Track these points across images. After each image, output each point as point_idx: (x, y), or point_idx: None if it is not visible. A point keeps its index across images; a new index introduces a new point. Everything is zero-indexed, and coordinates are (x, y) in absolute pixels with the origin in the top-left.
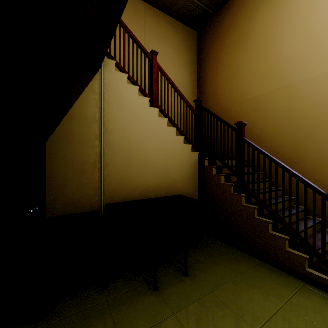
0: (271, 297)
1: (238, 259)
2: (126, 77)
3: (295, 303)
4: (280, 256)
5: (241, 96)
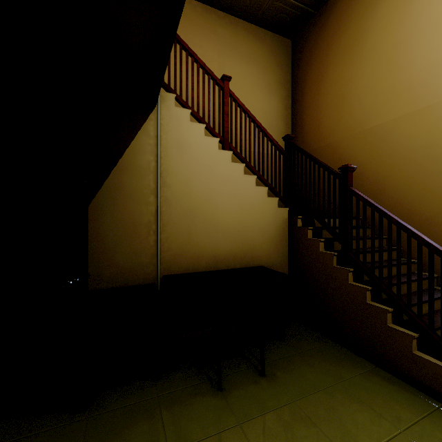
0: (383, 419)
1: (341, 360)
2: (189, 113)
3: (419, 433)
4: (403, 361)
5: (354, 127)
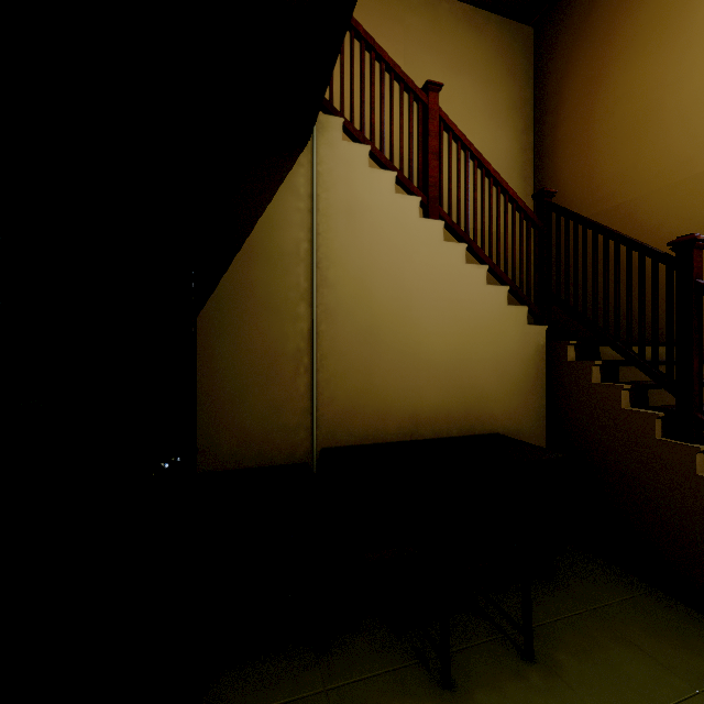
0: None
1: (688, 635)
2: (368, 152)
3: None
4: None
5: (672, 170)
